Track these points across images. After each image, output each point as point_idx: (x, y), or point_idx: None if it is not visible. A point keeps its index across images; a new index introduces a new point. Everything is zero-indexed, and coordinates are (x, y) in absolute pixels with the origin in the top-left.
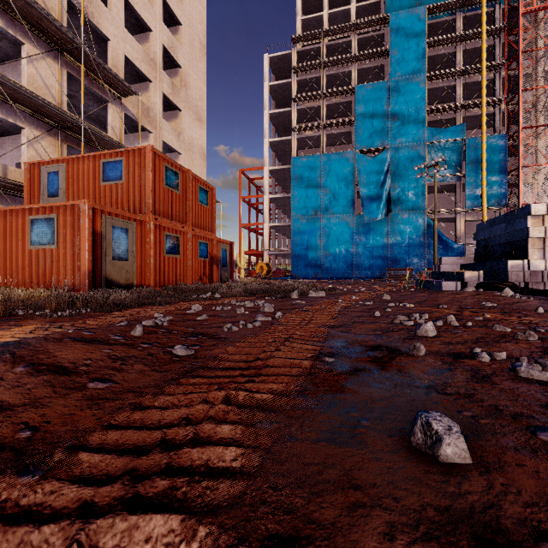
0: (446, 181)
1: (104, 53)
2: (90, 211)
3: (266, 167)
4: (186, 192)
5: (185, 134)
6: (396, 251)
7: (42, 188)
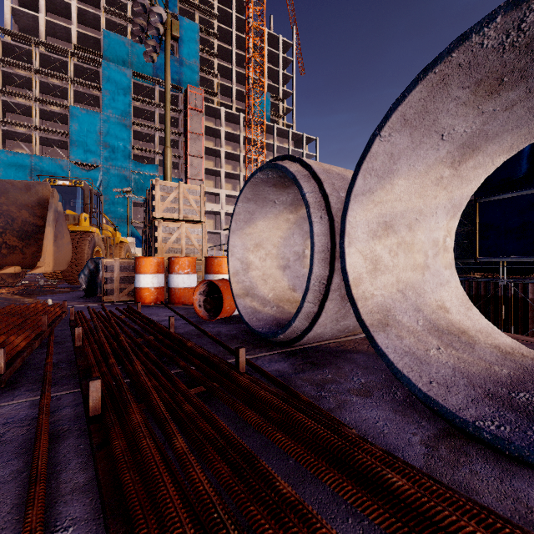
0: None
1: None
2: None
3: None
4: None
5: None
6: None
7: None
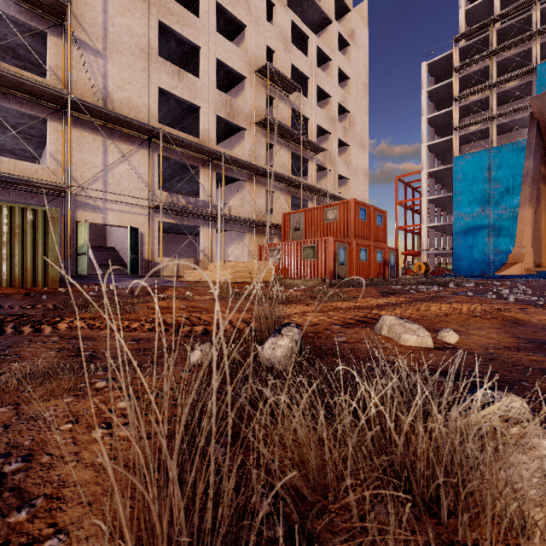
0: None
1: (303, 126)
2: (333, 242)
3: (424, 170)
4: (369, 220)
5: (352, 162)
6: None
7: (291, 226)
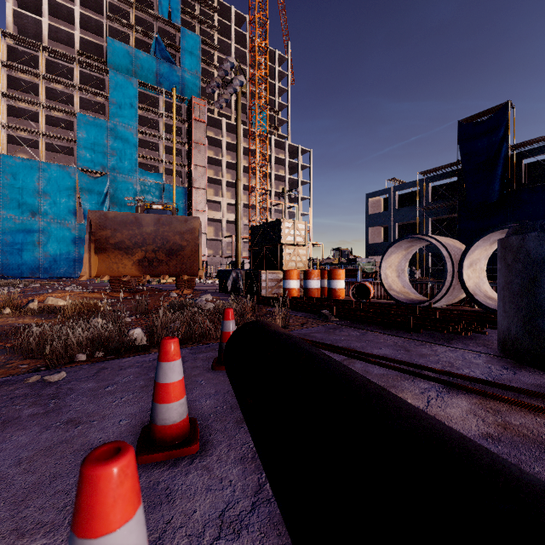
0: None
1: None
2: None
3: None
4: None
5: None
6: None
7: None
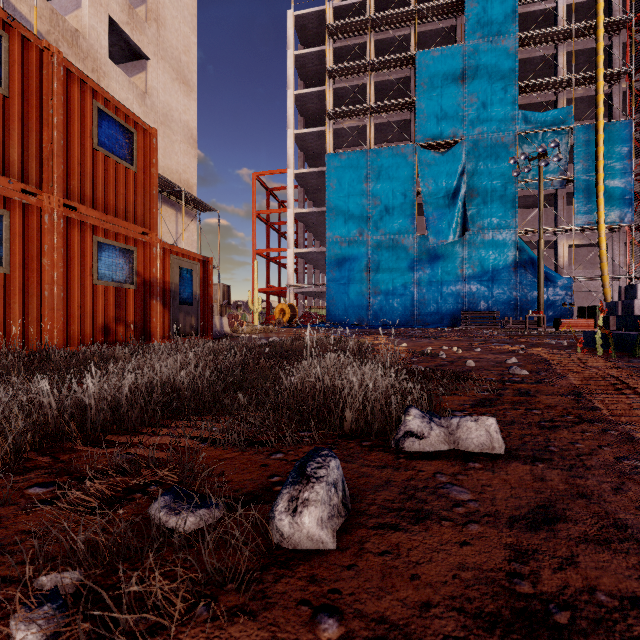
0: (545, 189)
1: None
2: None
3: (290, 169)
4: (40, 102)
5: (156, 97)
6: (475, 287)
7: None
